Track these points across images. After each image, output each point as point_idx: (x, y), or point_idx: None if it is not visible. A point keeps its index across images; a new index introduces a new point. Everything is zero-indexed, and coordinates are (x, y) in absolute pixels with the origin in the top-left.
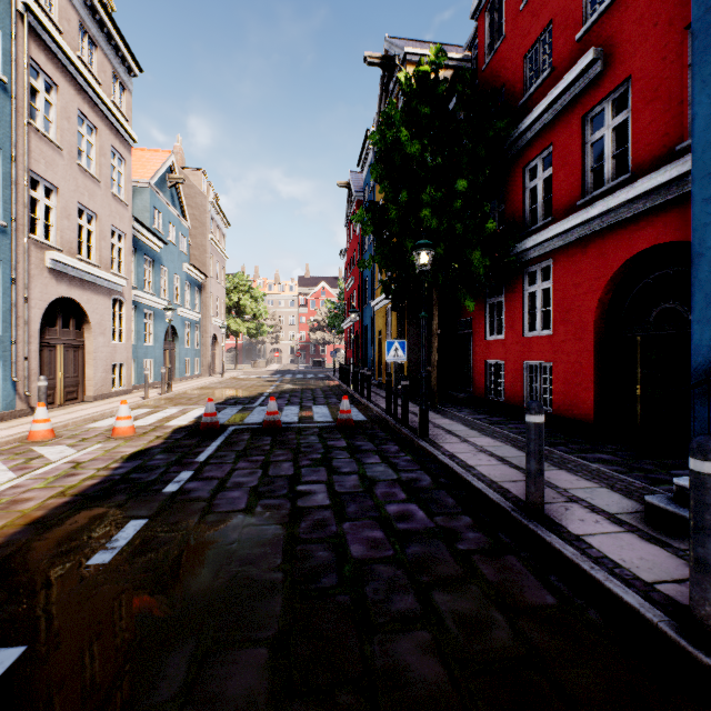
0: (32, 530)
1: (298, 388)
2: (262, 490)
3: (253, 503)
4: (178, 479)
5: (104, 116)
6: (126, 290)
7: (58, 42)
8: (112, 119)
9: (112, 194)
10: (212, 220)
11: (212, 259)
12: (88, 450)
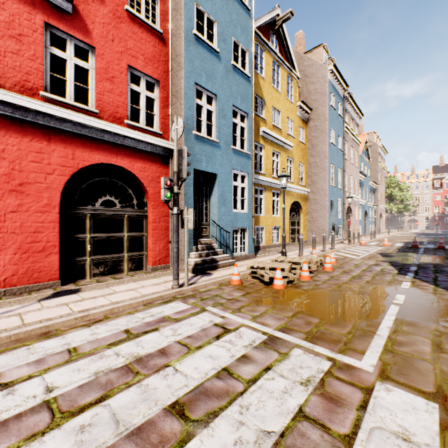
0: (398, 253)
1: (443, 241)
2: (447, 255)
3: (447, 256)
4: (419, 252)
5: (354, 141)
6: (357, 200)
7: (349, 130)
8: (356, 141)
9: (355, 167)
10: (379, 155)
11: (379, 175)
12: (381, 247)
